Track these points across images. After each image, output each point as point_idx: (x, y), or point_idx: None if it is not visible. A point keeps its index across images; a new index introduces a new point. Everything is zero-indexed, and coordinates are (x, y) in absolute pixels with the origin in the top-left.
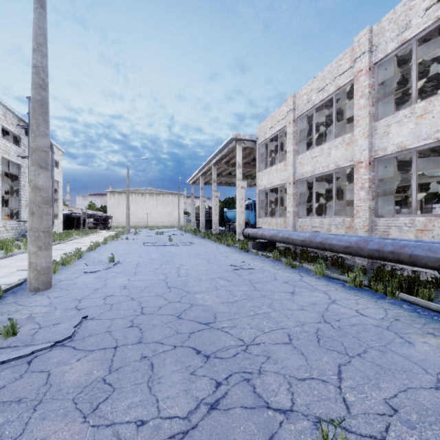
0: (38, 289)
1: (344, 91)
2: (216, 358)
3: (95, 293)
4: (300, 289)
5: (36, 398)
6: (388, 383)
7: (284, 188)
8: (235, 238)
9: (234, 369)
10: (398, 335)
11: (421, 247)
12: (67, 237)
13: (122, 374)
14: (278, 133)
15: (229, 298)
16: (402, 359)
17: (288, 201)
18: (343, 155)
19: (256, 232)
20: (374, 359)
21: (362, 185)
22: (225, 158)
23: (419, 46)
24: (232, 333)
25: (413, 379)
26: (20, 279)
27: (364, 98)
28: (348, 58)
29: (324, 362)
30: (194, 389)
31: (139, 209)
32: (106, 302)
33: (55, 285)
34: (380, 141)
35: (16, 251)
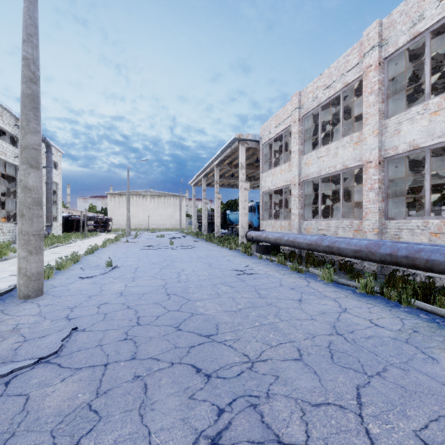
0: (28, 297)
1: (352, 89)
2: (218, 378)
3: (89, 300)
4: (308, 296)
5: (9, 430)
6: (416, 410)
7: (288, 189)
8: (238, 241)
9: (238, 392)
10: (419, 350)
11: (439, 252)
12: (65, 240)
13: (111, 398)
14: (283, 133)
15: (233, 306)
16: (428, 380)
17: (293, 202)
18: (351, 154)
19: (260, 234)
20: (396, 380)
21: (371, 186)
22: (228, 159)
23: (432, 39)
24: (235, 347)
25: (444, 405)
26: (10, 285)
27: (374, 95)
28: (357, 54)
29: (340, 383)
30: (192, 418)
31: (140, 211)
32: (100, 311)
33: (47, 292)
34: (391, 140)
35: (11, 254)
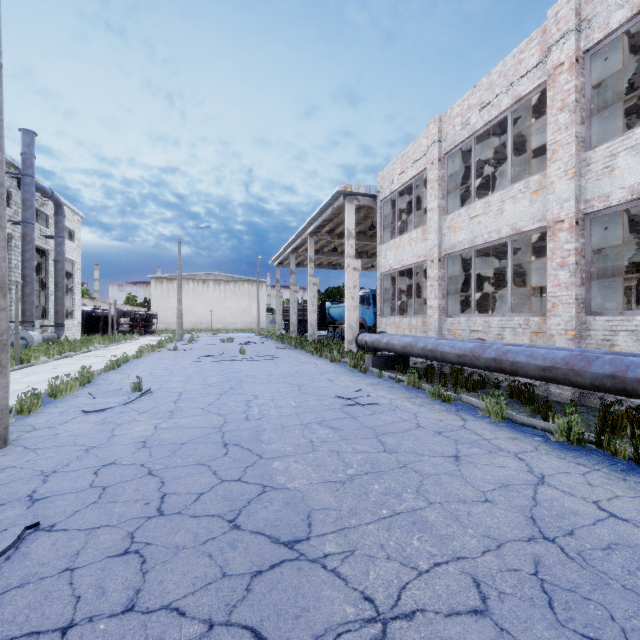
0: None
1: (525, 107)
2: None
3: (83, 458)
4: (469, 448)
5: None
6: None
7: (420, 269)
8: (343, 349)
9: None
10: None
11: None
12: (80, 347)
13: None
14: (413, 182)
15: (338, 471)
16: None
17: (429, 289)
18: (526, 210)
19: (379, 339)
20: None
21: (563, 260)
22: (328, 225)
23: None
24: (346, 574)
25: None
26: None
27: (567, 111)
28: (536, 48)
29: None
30: None
31: (200, 304)
32: (96, 482)
33: (17, 440)
34: (597, 184)
35: None
